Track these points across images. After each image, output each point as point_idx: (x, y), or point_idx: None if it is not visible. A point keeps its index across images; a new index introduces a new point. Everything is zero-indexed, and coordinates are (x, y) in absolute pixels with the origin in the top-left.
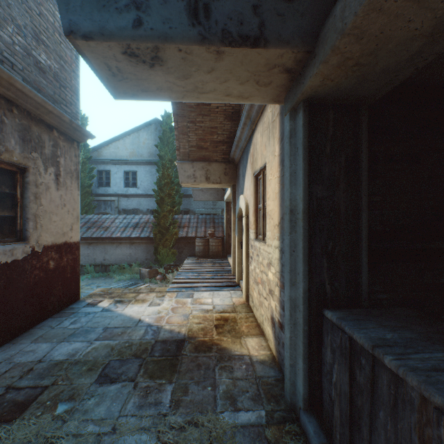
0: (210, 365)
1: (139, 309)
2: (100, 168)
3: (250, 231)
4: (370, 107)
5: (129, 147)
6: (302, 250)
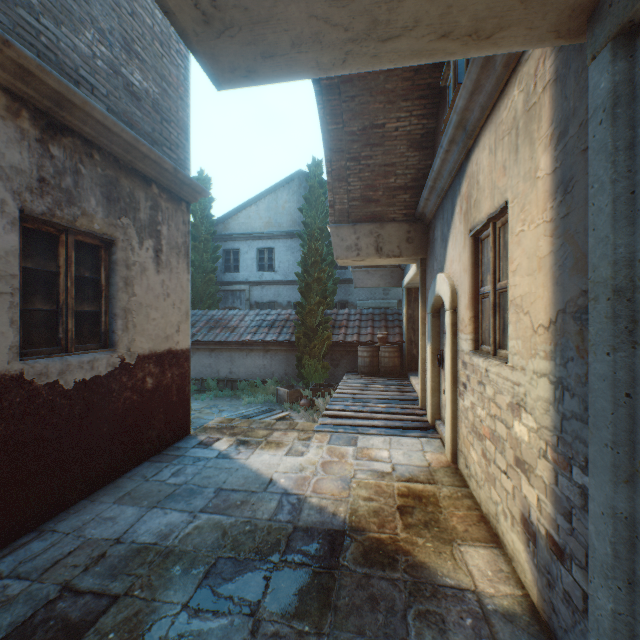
0: (396, 603)
1: (270, 458)
2: (226, 246)
3: (459, 336)
4: None
5: (263, 215)
6: None
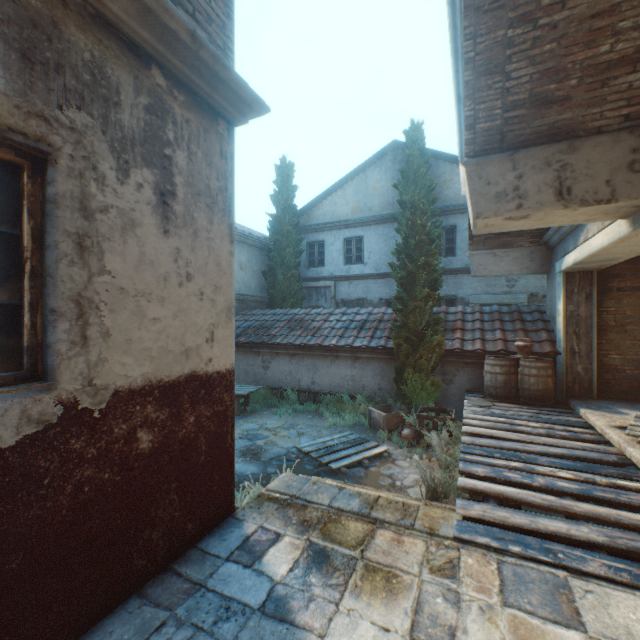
0: None
1: None
2: (310, 238)
3: None
4: None
5: (351, 199)
6: None
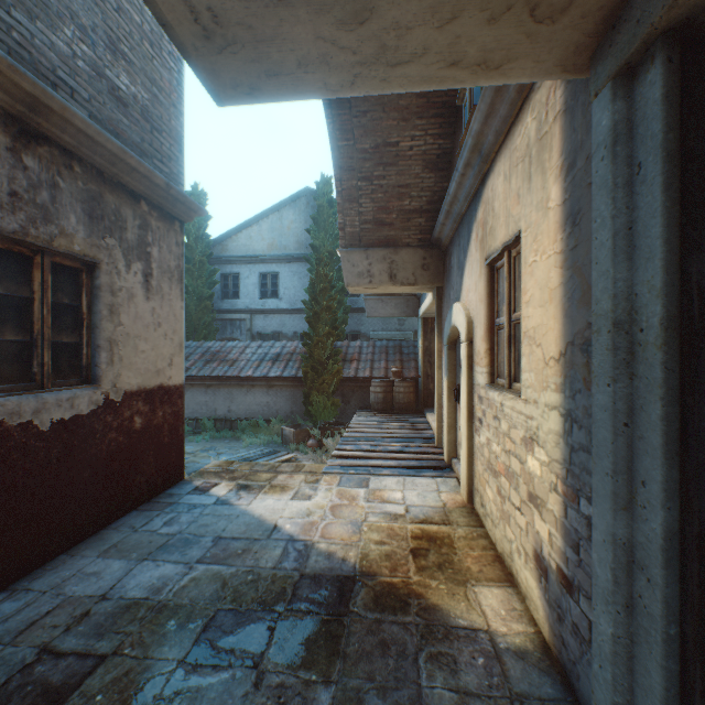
0: (407, 647)
1: (275, 503)
2: (224, 270)
3: (476, 369)
4: None
5: (267, 236)
6: (662, 424)
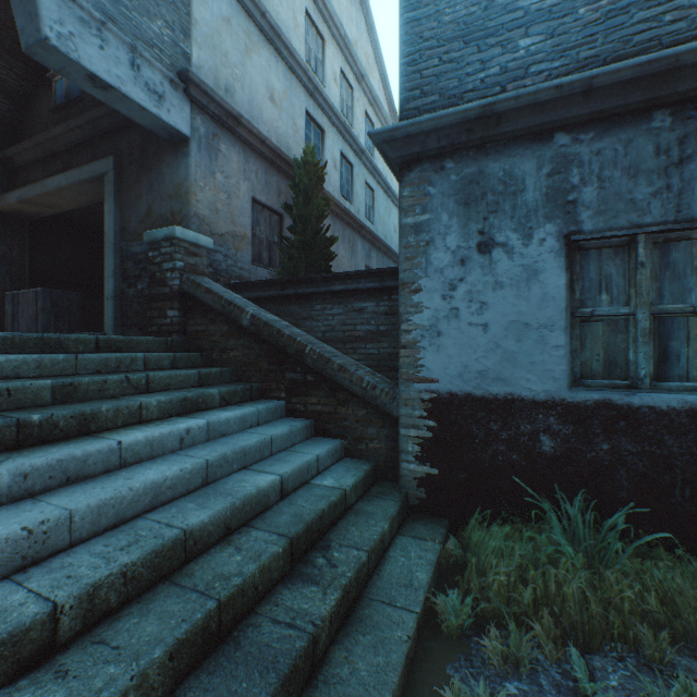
0: None
1: None
2: None
3: None
4: (37, 220)
5: None
6: None
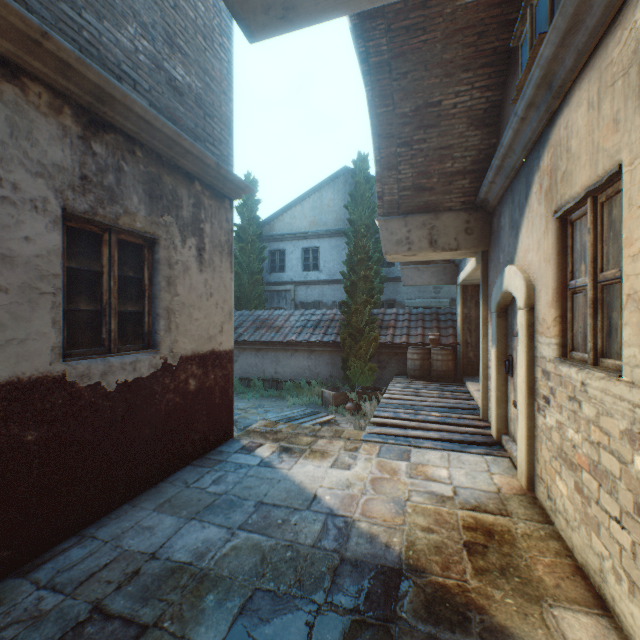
0: None
1: (314, 470)
2: (272, 247)
3: (538, 340)
4: None
5: (308, 214)
6: None
